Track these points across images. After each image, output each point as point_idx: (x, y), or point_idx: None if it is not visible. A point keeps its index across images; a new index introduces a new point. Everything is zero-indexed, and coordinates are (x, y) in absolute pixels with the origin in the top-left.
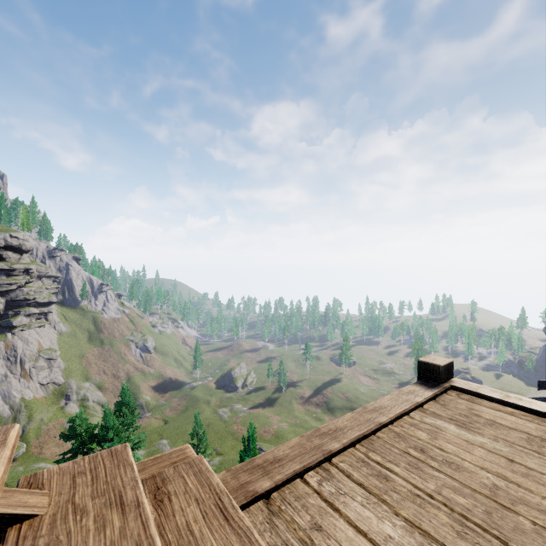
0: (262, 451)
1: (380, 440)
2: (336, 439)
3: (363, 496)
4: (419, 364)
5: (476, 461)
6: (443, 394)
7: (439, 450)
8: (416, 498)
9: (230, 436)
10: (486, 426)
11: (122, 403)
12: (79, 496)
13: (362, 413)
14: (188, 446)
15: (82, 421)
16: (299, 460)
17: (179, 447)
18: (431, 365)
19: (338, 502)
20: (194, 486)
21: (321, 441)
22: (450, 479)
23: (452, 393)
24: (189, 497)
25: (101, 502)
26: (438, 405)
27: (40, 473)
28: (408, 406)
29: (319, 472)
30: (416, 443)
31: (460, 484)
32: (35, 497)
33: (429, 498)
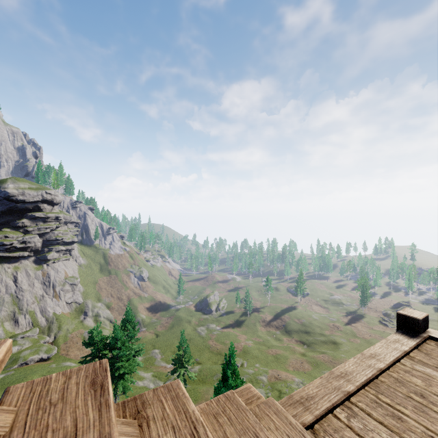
0: None
1: (384, 384)
2: (350, 382)
3: (386, 433)
4: (398, 316)
5: None
6: (423, 343)
7: (436, 396)
8: None
9: (207, 349)
10: None
11: (126, 320)
12: (229, 434)
13: (362, 359)
14: (251, 385)
15: (98, 333)
16: (327, 398)
17: (244, 386)
18: (410, 318)
19: (368, 436)
20: (280, 424)
21: (338, 383)
22: None
23: (431, 343)
24: (281, 433)
25: None
26: (422, 354)
27: None
28: (398, 354)
29: (344, 409)
30: (415, 388)
31: None
32: None
33: None
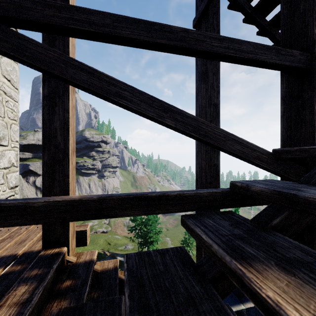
0: None
1: None
2: None
3: None
4: None
5: None
6: None
7: None
8: None
9: None
10: None
11: None
12: None
13: None
14: None
15: None
16: None
17: None
18: None
19: None
20: None
21: None
22: None
23: None
24: None
25: None
26: None
27: None
28: None
29: None
30: None
31: None
32: None
33: None
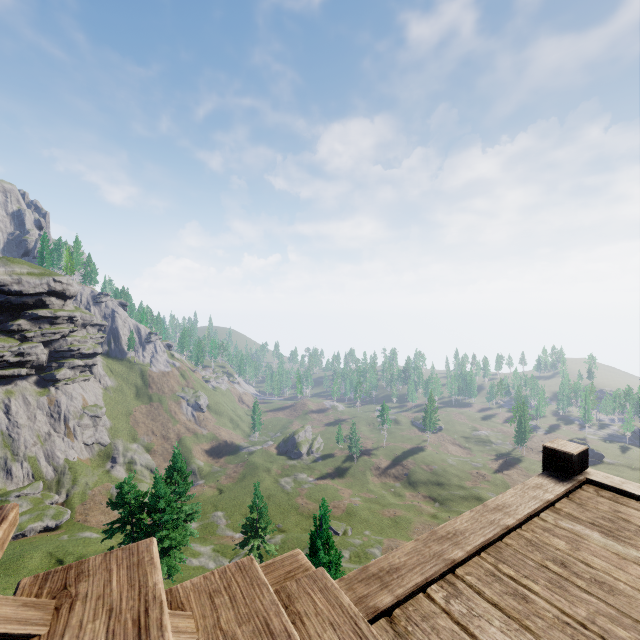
0: (331, 530)
1: (510, 548)
2: (458, 546)
3: (500, 619)
4: (544, 451)
5: (633, 583)
6: (577, 490)
7: (584, 564)
8: (566, 627)
9: (294, 510)
10: (639, 535)
11: (173, 469)
12: (225, 621)
13: (482, 512)
14: (300, 552)
15: (131, 488)
16: (420, 570)
17: (290, 552)
18: (560, 453)
19: (472, 625)
20: (325, 607)
21: (440, 547)
22: (604, 605)
23: (589, 489)
24: (323, 620)
25: (249, 629)
26: (573, 504)
27: (175, 589)
28: (537, 505)
29: (443, 586)
30: (554, 554)
31: (617, 611)
32: (182, 621)
33: (581, 628)
